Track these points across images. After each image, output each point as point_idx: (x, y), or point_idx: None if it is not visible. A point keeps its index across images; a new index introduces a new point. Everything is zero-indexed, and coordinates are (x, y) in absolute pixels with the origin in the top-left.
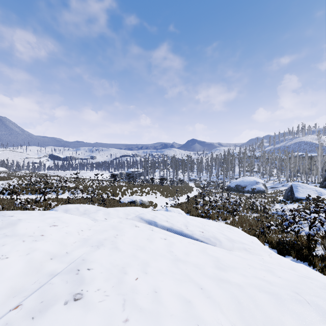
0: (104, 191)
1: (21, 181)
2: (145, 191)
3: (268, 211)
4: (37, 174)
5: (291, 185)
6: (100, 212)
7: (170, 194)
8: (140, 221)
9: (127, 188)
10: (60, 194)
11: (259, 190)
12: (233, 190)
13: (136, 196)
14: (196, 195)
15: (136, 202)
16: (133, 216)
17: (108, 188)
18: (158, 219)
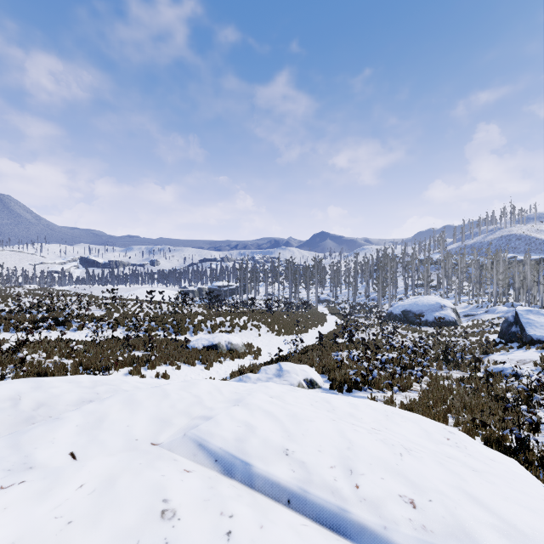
0: (161, 324)
1: (4, 305)
2: (240, 324)
3: (480, 365)
4: (50, 291)
5: (513, 312)
6: (72, 418)
7: (285, 328)
8: (197, 456)
9: (204, 318)
10: (73, 330)
11: (446, 320)
12: (397, 320)
13: (219, 335)
14: (333, 330)
15: (219, 348)
16: (177, 431)
17: (168, 318)
18: (258, 444)
